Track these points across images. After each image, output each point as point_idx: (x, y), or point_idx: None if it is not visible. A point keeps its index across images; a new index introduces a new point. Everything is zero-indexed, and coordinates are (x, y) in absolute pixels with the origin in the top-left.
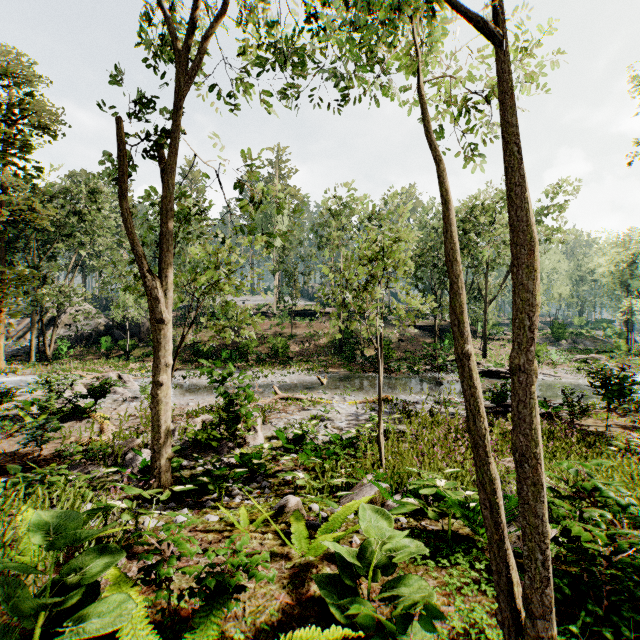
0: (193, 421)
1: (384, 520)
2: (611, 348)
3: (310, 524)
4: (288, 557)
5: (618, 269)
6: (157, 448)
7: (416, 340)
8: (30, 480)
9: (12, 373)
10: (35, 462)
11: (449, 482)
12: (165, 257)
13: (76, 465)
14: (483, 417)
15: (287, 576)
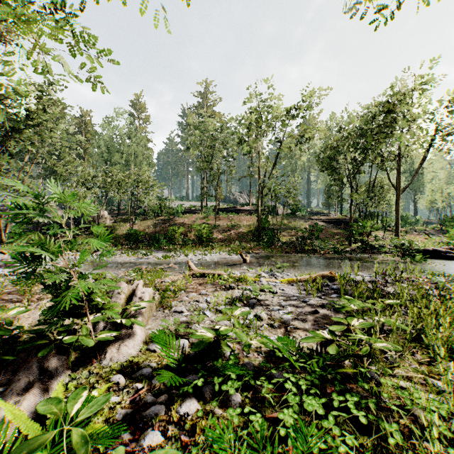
0: (36, 304)
1: None
2: None
3: None
4: None
5: None
6: None
7: (324, 230)
8: None
9: None
10: None
11: None
12: None
13: None
14: None
15: None
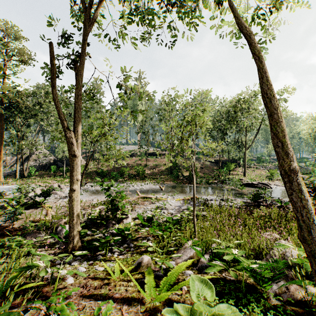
0: (94, 209)
1: (209, 289)
2: (309, 172)
3: (156, 275)
4: (142, 302)
5: (313, 131)
6: (72, 225)
7: (209, 167)
8: None
9: (6, 184)
10: (9, 231)
11: (240, 251)
12: (76, 120)
13: (31, 233)
14: None
15: None
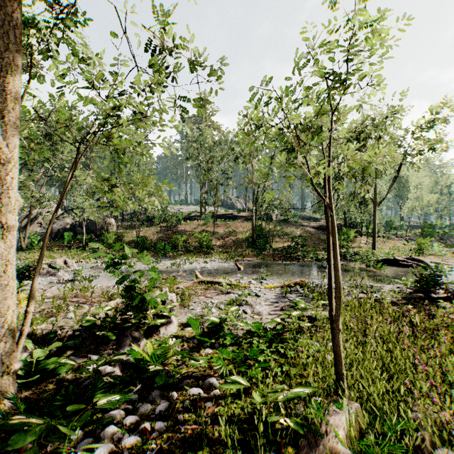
0: (106, 304)
1: None
2: None
3: None
4: None
5: None
6: None
7: (313, 236)
8: None
9: None
10: None
11: None
12: (3, 59)
13: None
14: None
15: None
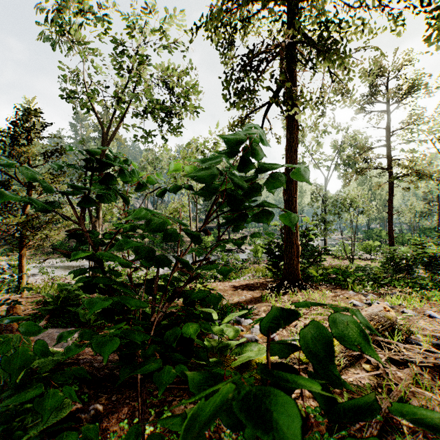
0: None
1: None
2: None
3: None
4: None
5: None
6: None
7: None
8: None
9: None
10: None
11: None
12: (98, 210)
13: None
14: None
15: None
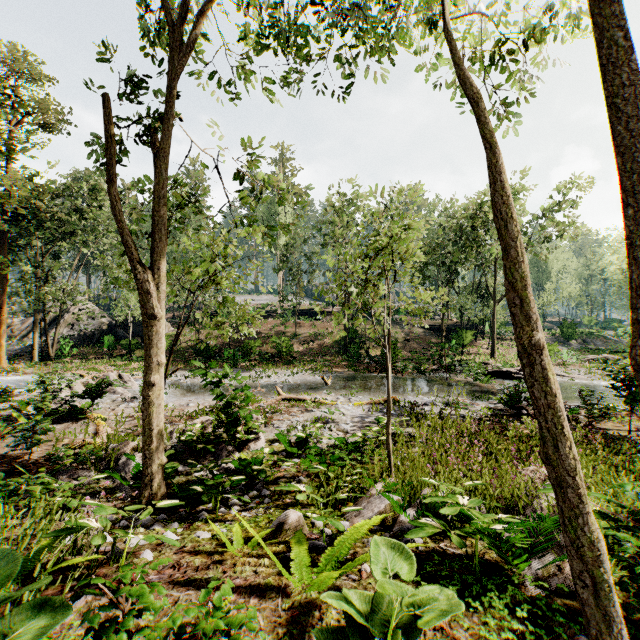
0: (192, 423)
1: (406, 561)
2: (623, 348)
3: (313, 545)
4: (286, 592)
5: None
6: (148, 453)
7: (422, 340)
8: (5, 490)
9: (13, 372)
10: (24, 466)
11: (473, 499)
12: (157, 248)
13: (66, 470)
14: (569, 440)
15: (283, 621)
